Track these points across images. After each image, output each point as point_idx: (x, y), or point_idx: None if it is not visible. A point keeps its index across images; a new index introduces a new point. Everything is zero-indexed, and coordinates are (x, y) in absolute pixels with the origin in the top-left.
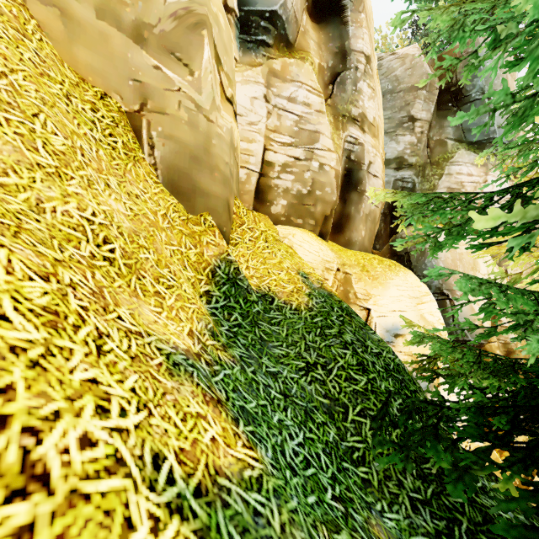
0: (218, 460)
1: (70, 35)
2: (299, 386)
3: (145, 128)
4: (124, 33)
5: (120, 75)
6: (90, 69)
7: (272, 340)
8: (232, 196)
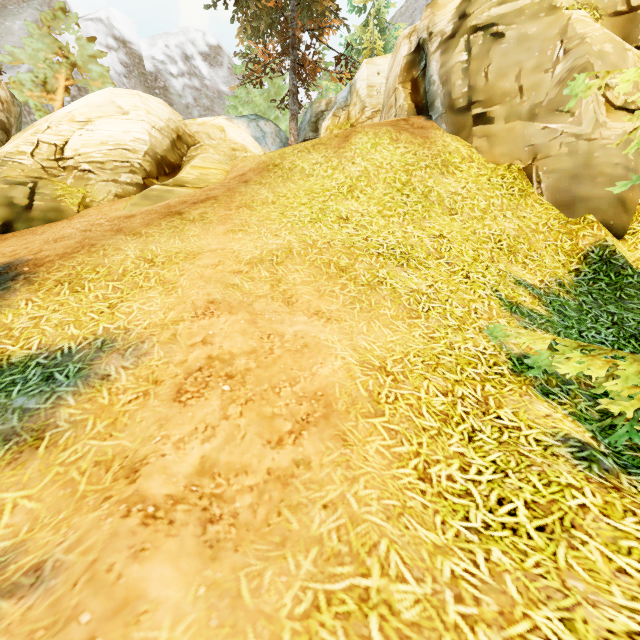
0: (522, 303)
1: (492, 145)
2: (639, 324)
3: (534, 173)
4: (522, 121)
5: (519, 148)
6: (502, 156)
7: (632, 300)
8: (631, 190)
